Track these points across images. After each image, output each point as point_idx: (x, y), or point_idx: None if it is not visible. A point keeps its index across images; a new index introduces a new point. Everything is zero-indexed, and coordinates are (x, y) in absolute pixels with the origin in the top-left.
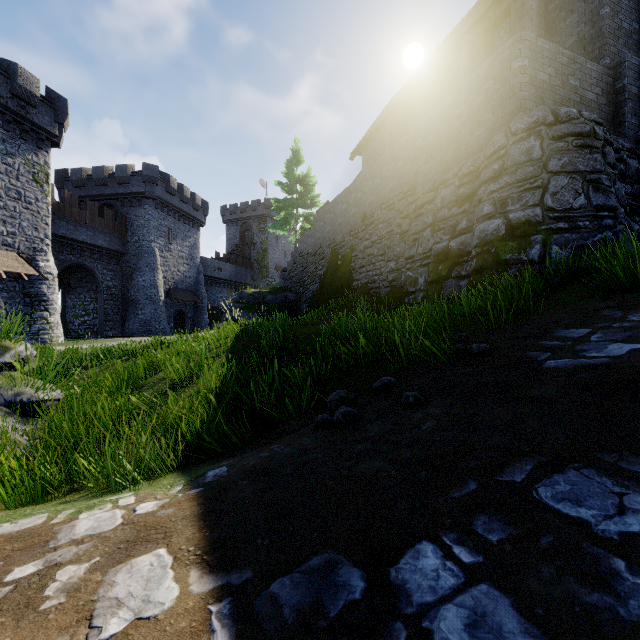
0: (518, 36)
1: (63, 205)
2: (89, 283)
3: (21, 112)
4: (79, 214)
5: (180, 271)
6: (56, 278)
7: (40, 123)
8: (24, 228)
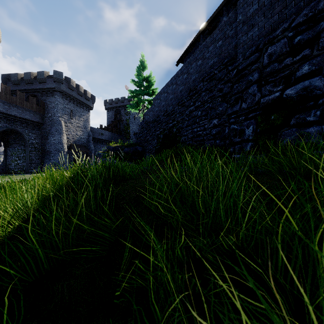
0: None
1: (0, 92)
2: (20, 141)
3: None
4: (11, 99)
5: (77, 134)
6: None
7: None
8: None
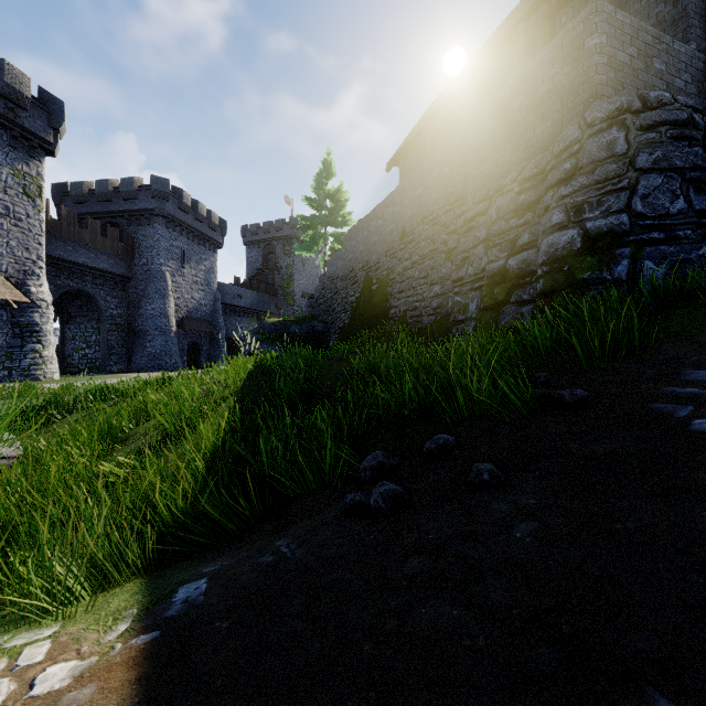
0: (593, 7)
1: (60, 223)
2: (90, 311)
3: (9, 115)
4: (78, 233)
5: (194, 298)
6: (51, 306)
7: (31, 128)
8: (13, 248)
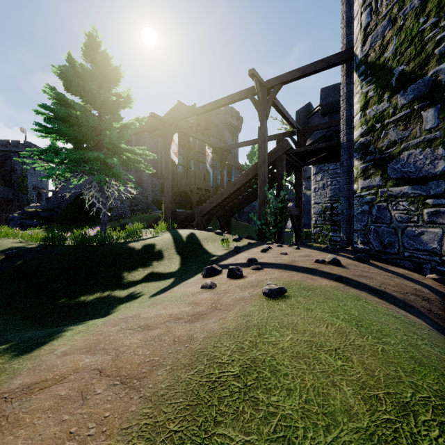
0: None
1: None
2: None
3: None
4: None
5: None
6: None
7: None
8: None
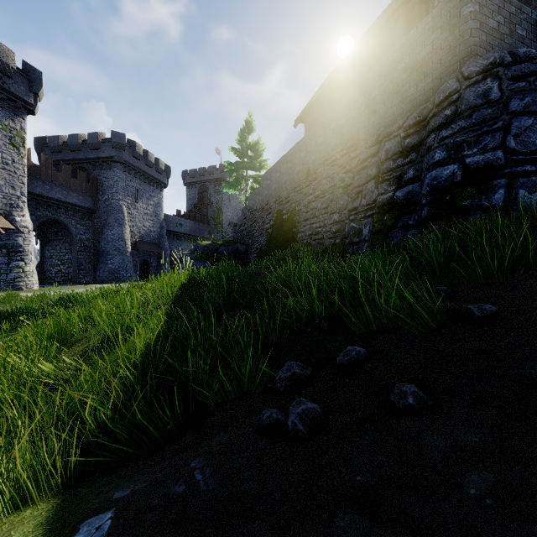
0: None
1: (39, 167)
2: (64, 236)
3: None
4: (54, 175)
5: (145, 226)
6: (31, 231)
7: (16, 92)
8: (1, 186)
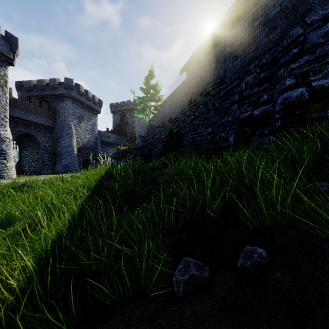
0: None
1: (17, 100)
2: (34, 144)
3: None
4: (27, 105)
5: (86, 138)
6: (11, 141)
7: (1, 51)
8: None
